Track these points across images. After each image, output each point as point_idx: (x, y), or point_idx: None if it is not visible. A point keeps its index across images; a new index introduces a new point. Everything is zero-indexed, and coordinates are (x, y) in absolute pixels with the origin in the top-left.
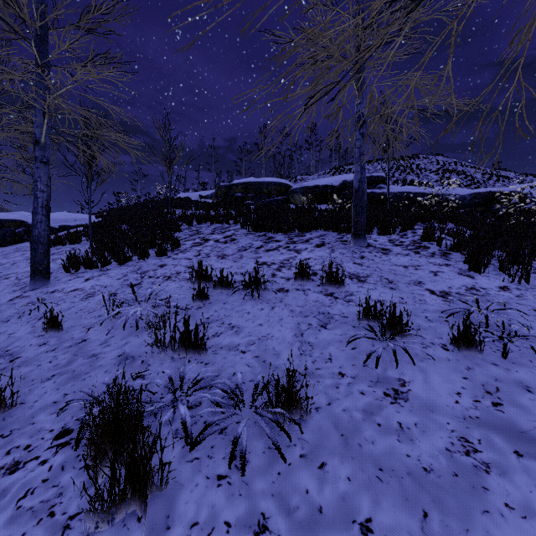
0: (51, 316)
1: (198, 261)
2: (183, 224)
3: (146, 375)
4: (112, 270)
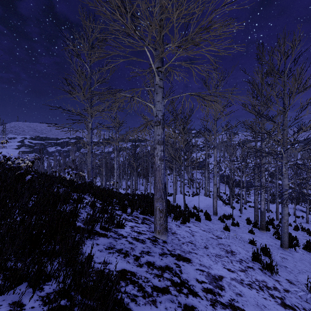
0: None
1: None
2: None
3: None
4: None
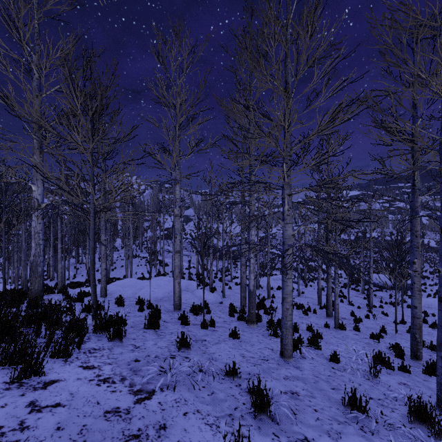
0: None
1: None
2: None
3: None
4: None
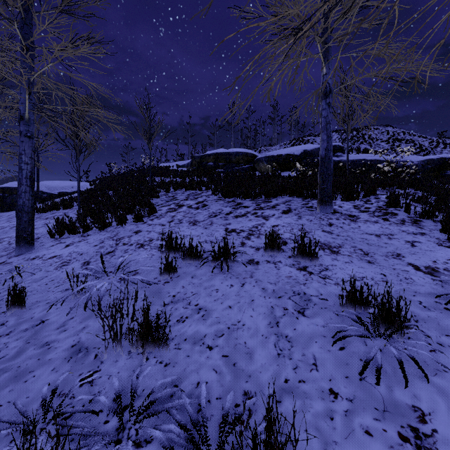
0: (14, 292)
1: (170, 227)
2: (161, 191)
3: (95, 379)
4: (92, 236)
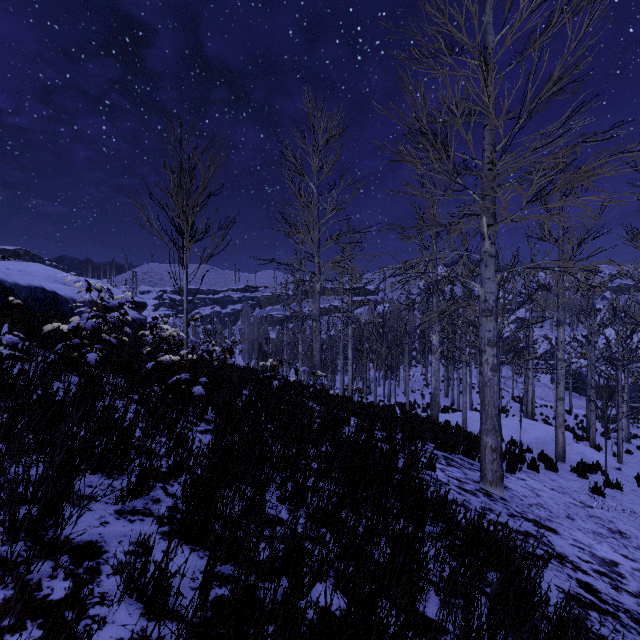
0: None
1: None
2: None
3: None
4: None
